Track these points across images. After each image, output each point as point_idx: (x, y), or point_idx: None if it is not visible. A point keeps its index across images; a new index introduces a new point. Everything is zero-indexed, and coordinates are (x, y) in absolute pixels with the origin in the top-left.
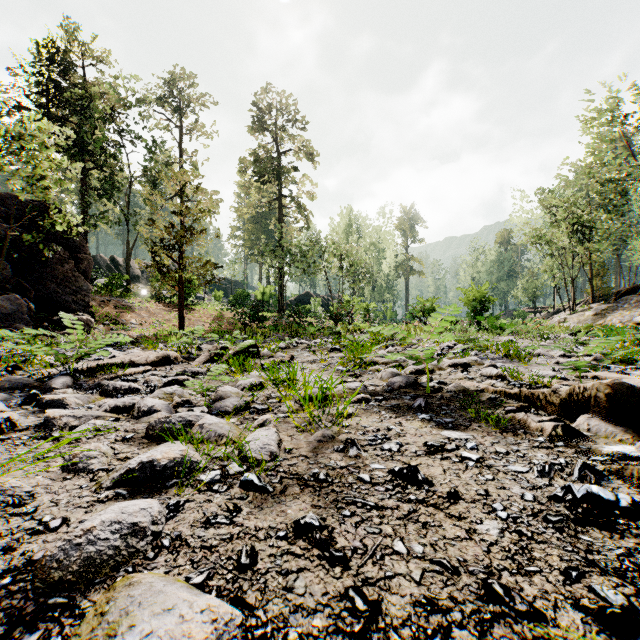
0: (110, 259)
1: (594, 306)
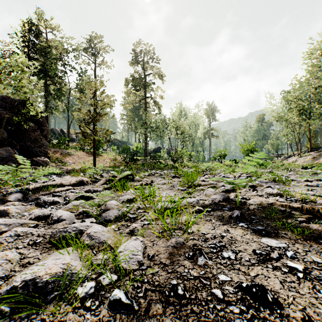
0: (60, 130)
1: (311, 153)
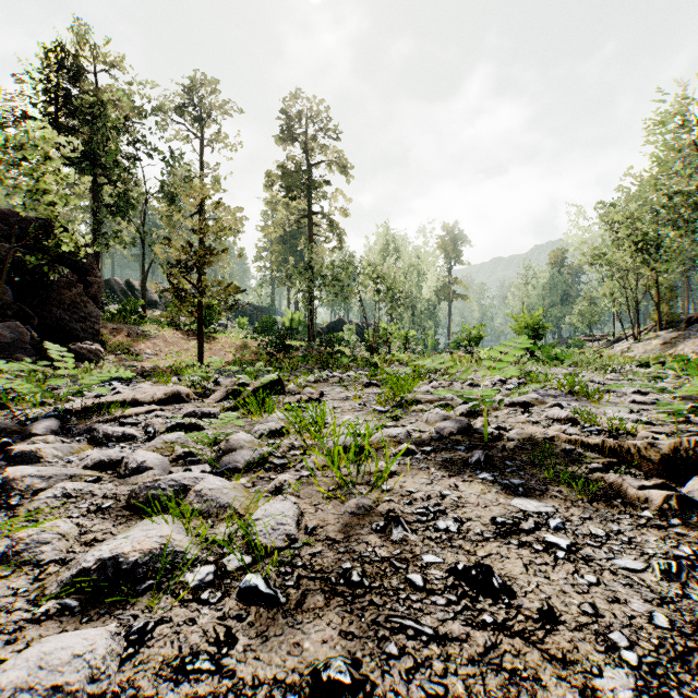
0: (125, 283)
1: (661, 334)
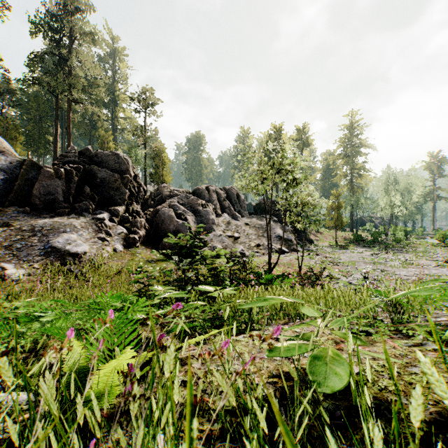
0: None
1: None
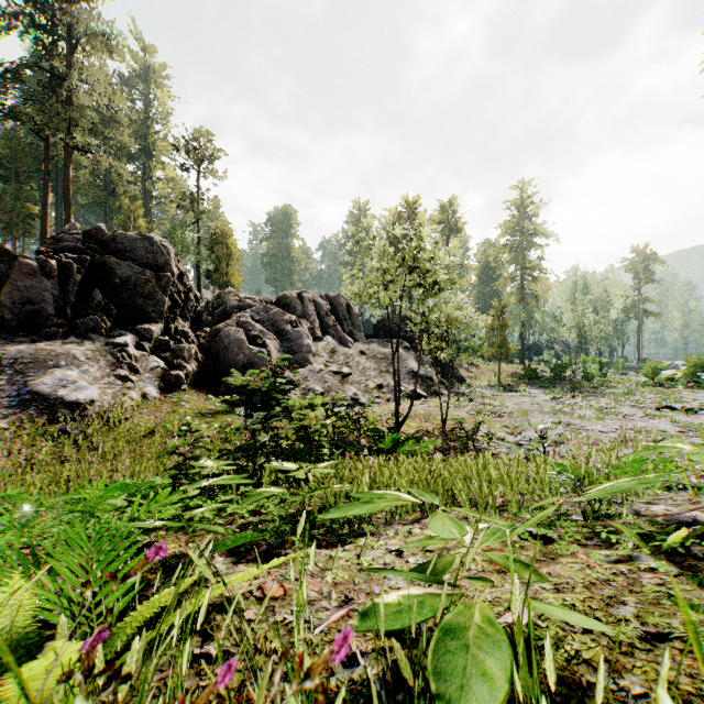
0: None
1: None
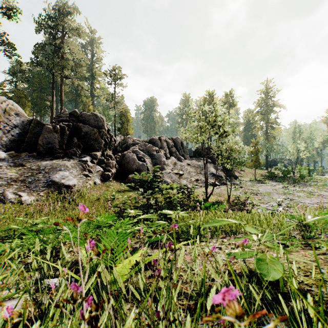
0: None
1: None
